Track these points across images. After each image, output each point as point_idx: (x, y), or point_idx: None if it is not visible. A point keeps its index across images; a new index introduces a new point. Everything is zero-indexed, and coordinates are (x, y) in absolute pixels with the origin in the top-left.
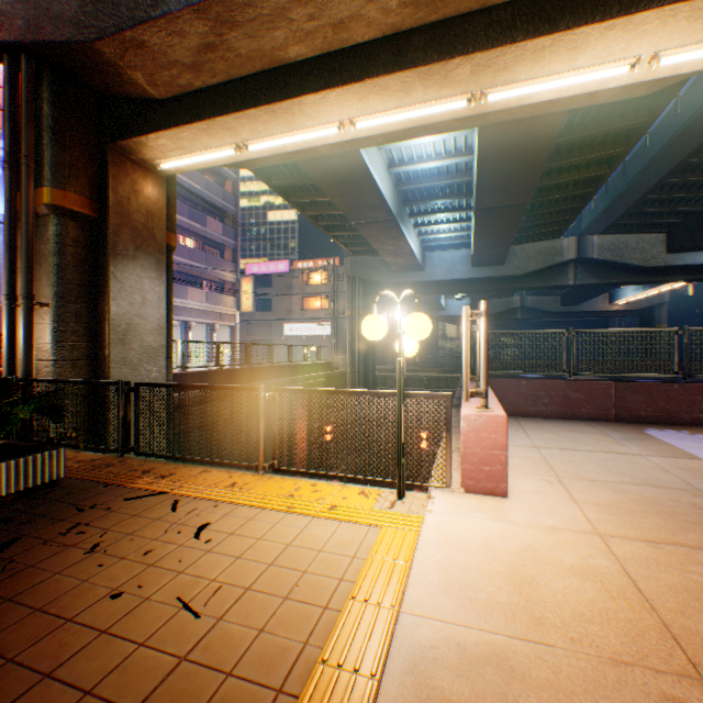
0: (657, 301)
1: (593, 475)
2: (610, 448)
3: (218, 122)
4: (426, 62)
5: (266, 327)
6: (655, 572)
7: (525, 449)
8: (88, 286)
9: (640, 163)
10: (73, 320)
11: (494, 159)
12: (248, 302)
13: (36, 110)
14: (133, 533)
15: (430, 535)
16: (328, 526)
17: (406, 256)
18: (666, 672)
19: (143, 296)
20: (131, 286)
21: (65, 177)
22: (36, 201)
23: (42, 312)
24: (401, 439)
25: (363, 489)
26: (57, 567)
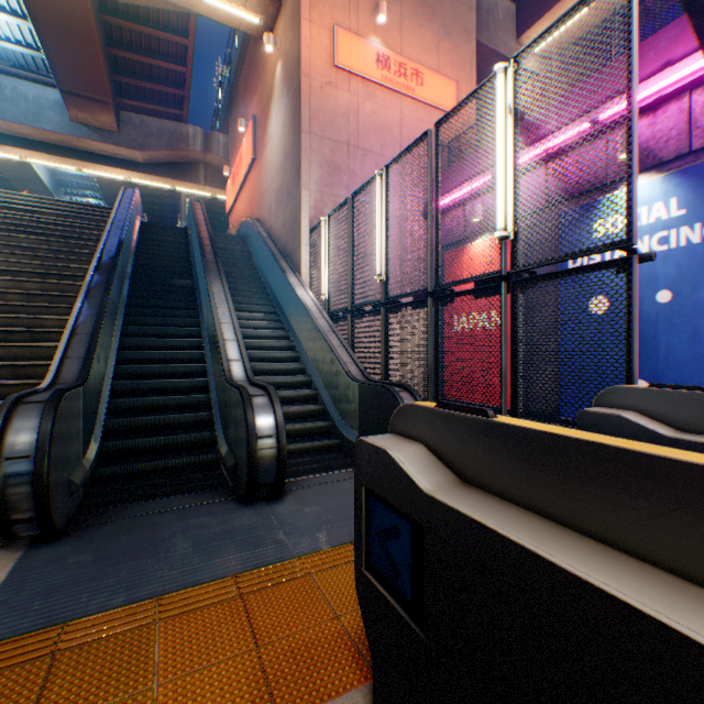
0: None
1: None
2: None
3: None
4: (58, 156)
5: None
6: None
7: None
8: None
9: None
10: None
11: (107, 184)
12: None
13: None
14: None
15: None
16: None
17: None
18: None
19: None
20: None
21: None
22: None
23: None
24: None
25: None
26: None
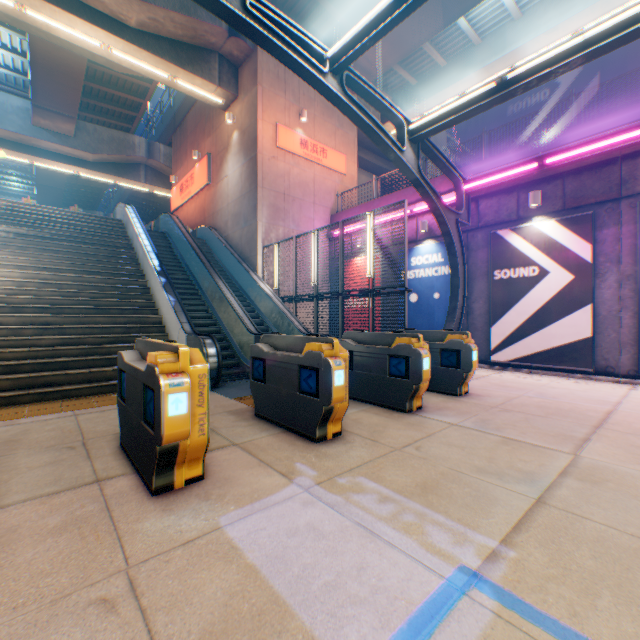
0: None
1: None
2: None
3: None
4: (16, 151)
5: None
6: None
7: None
8: None
9: (125, 189)
10: None
11: (45, 170)
12: None
13: None
14: None
15: None
16: None
17: None
18: None
19: None
20: None
21: None
22: None
23: None
24: None
25: None
26: None
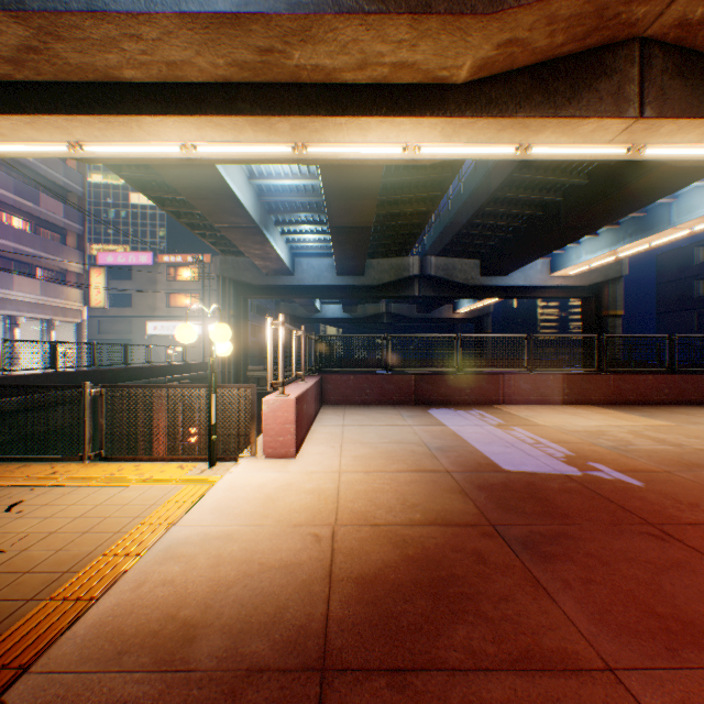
0: (486, 312)
1: (368, 440)
2: (394, 423)
3: (45, 119)
4: (253, 113)
5: (124, 325)
6: (355, 486)
7: (334, 428)
8: None
9: (458, 204)
10: None
11: (338, 189)
12: (100, 296)
13: None
14: None
15: (222, 485)
16: (140, 490)
17: (276, 261)
18: (319, 525)
19: None
20: None
21: None
22: None
23: None
24: (212, 421)
25: (182, 464)
26: None
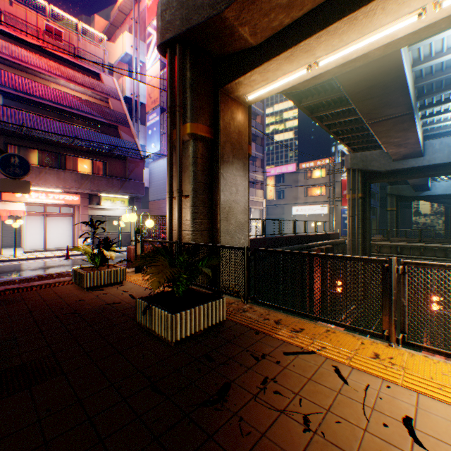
0: None
1: None
2: None
3: (300, 47)
4: None
5: (279, 209)
6: None
7: None
8: (207, 183)
9: None
10: (200, 205)
11: None
12: (271, 193)
13: (182, 77)
14: (329, 409)
15: None
16: None
17: (409, 145)
18: None
19: (236, 188)
20: (230, 181)
21: (197, 115)
22: (182, 133)
23: (184, 201)
24: None
25: None
26: (290, 447)
